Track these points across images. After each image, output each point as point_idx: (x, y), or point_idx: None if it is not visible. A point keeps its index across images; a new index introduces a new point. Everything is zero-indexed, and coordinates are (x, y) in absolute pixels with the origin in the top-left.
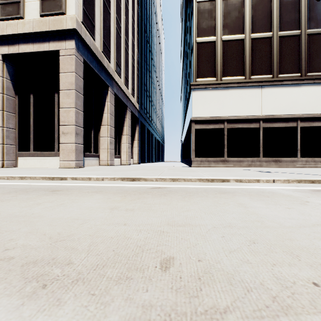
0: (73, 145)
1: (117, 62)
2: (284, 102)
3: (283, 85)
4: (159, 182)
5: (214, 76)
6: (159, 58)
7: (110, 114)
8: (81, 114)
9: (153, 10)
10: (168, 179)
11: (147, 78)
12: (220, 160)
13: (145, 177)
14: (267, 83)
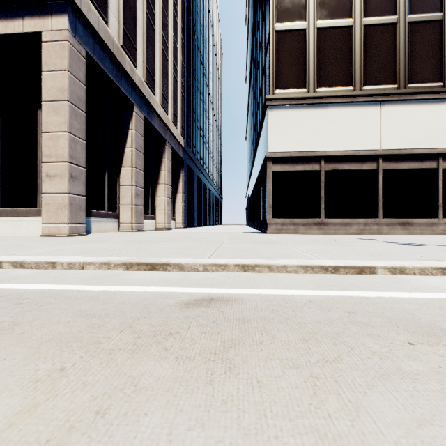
0: (66, 196)
1: (148, 69)
2: (417, 128)
3: (415, 100)
4: (211, 274)
5: (304, 86)
6: (214, 76)
7: (136, 149)
8: (81, 144)
9: (206, 4)
10: (233, 267)
11: (197, 102)
12: (314, 222)
13: (179, 261)
14: (389, 96)
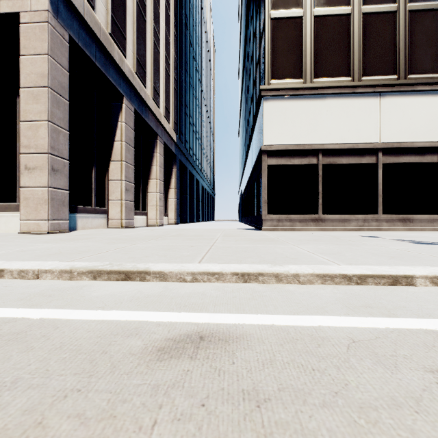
0: (46, 190)
1: (138, 60)
2: (418, 121)
3: (415, 91)
4: (201, 285)
5: (300, 76)
6: (207, 73)
7: (125, 143)
8: (64, 135)
9: (199, 0)
10: (230, 276)
11: (190, 97)
12: (311, 218)
13: (161, 268)
14: (389, 87)
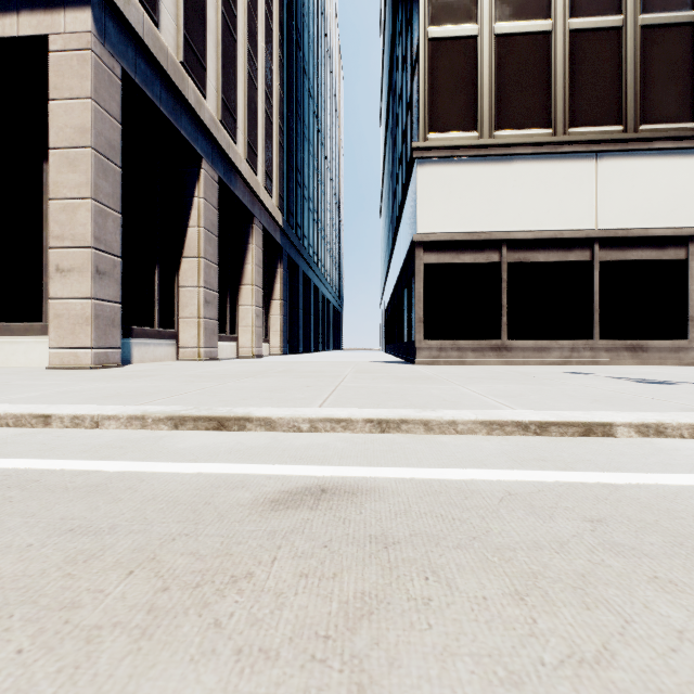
0: (88, 303)
1: (224, 102)
2: (655, 196)
3: (651, 150)
4: (323, 436)
5: (474, 127)
6: (331, 117)
7: (205, 229)
8: (114, 219)
9: (318, 4)
10: (362, 424)
11: (304, 156)
12: (491, 346)
13: (267, 413)
14: (610, 145)
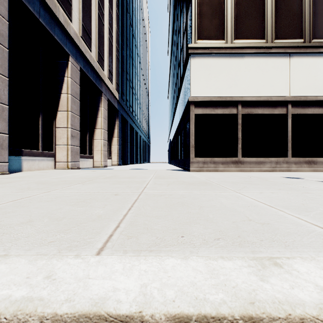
0: None
1: (84, 26)
2: (321, 78)
3: (319, 53)
4: None
5: (222, 37)
6: (144, 50)
7: (71, 95)
8: (3, 81)
9: None
10: None
11: (130, 66)
12: (232, 161)
13: None
14: (297, 49)
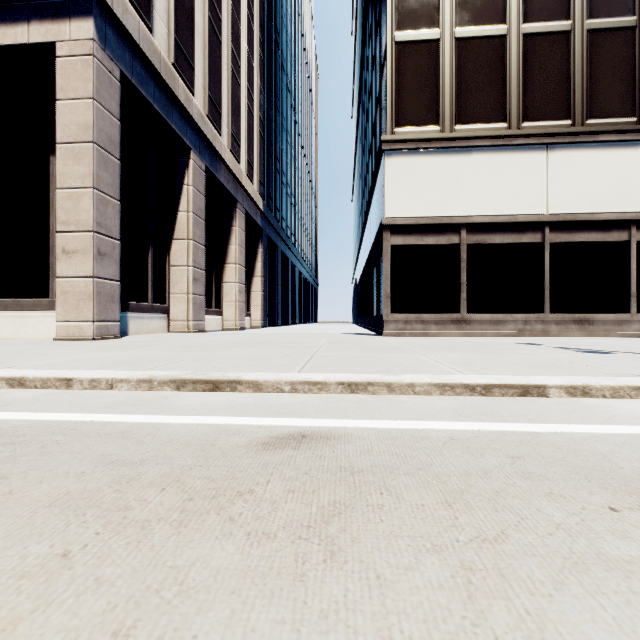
0: (91, 281)
1: (211, 98)
2: (600, 184)
3: (597, 143)
4: (302, 396)
5: (436, 122)
6: (307, 109)
7: (193, 214)
8: (114, 206)
9: (296, 5)
10: (335, 386)
11: (283, 146)
12: (452, 319)
13: (254, 377)
14: (560, 137)
